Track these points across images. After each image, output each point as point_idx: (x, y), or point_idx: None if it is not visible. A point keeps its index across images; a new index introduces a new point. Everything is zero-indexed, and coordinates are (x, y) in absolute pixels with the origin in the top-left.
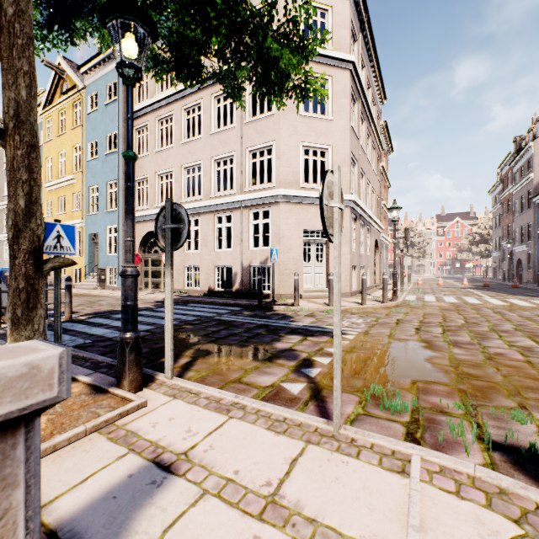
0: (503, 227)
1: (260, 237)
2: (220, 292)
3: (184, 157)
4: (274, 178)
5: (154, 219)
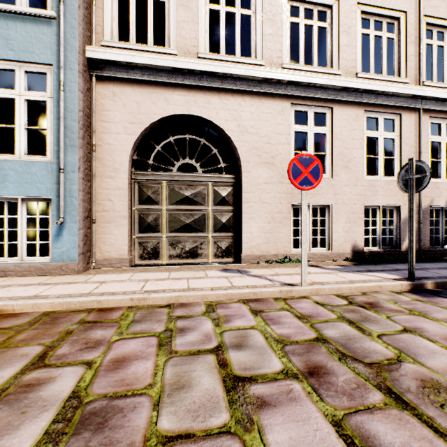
0: None
1: (443, 163)
2: (379, 254)
3: None
4: None
5: (195, 86)
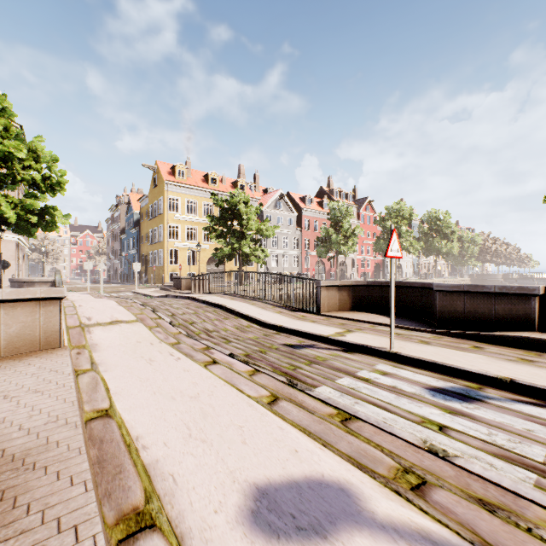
0: (112, 247)
1: None
2: None
3: None
4: None
5: None
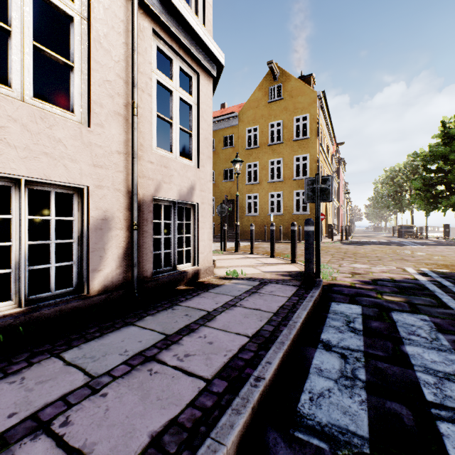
0: None
1: (176, 127)
2: (5, 327)
3: None
4: (200, 16)
5: None
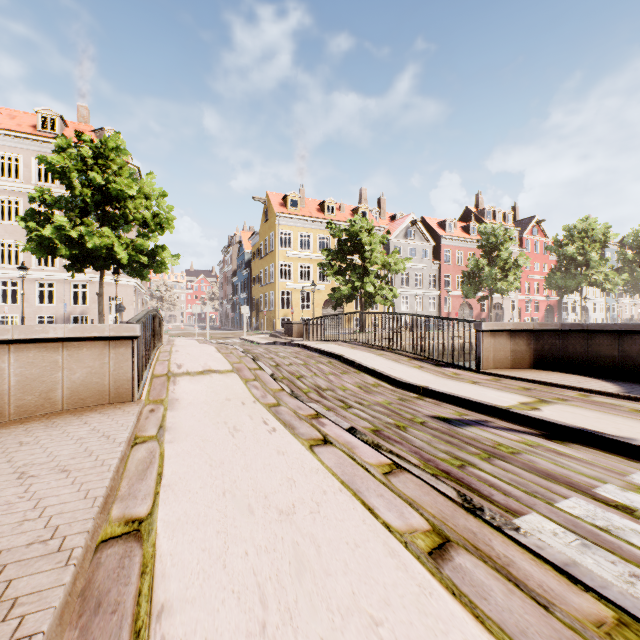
0: (224, 291)
1: (80, 299)
2: None
3: (0, 234)
4: (91, 267)
5: None
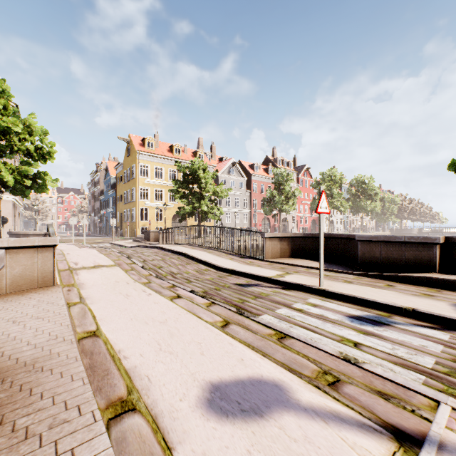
0: (92, 206)
1: None
2: None
3: None
4: None
5: None
